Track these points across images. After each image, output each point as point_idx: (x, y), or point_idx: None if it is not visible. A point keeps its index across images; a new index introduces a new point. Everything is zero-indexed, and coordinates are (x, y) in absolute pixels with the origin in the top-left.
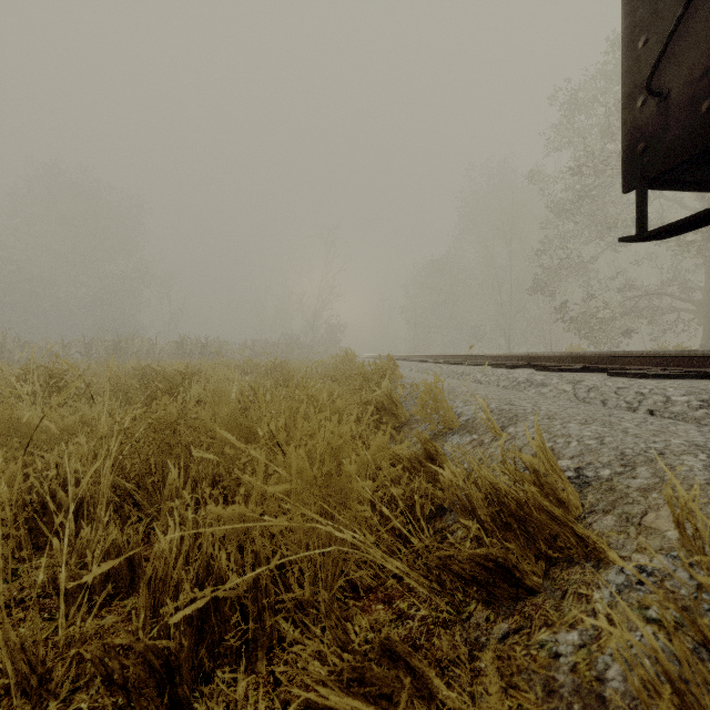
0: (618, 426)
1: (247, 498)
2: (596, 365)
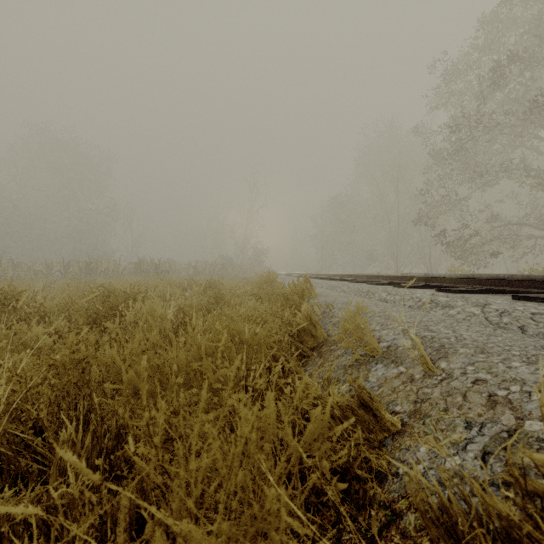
0: None
1: (143, 482)
2: (493, 287)
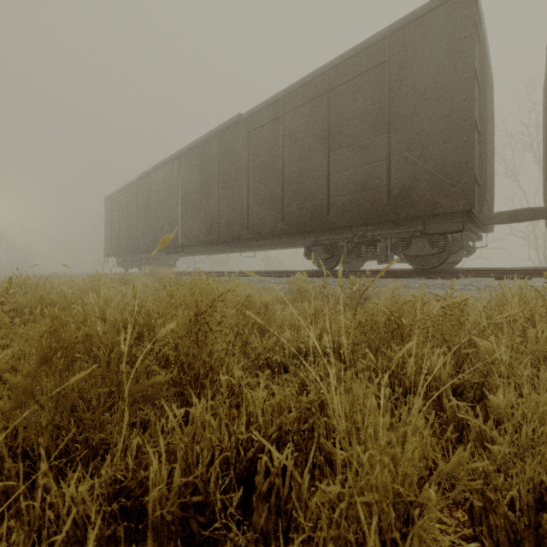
0: None
1: None
2: None
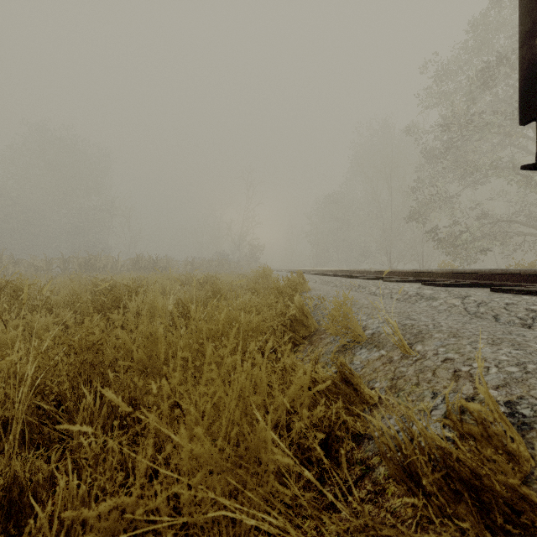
0: (529, 348)
1: (155, 437)
2: (475, 281)
